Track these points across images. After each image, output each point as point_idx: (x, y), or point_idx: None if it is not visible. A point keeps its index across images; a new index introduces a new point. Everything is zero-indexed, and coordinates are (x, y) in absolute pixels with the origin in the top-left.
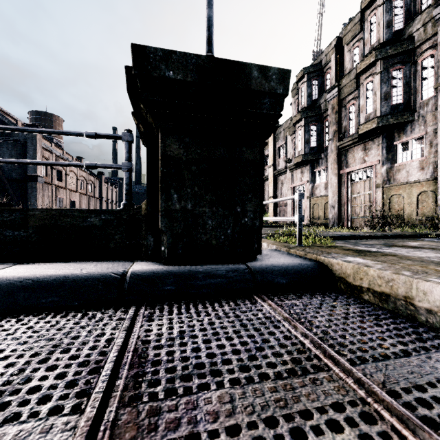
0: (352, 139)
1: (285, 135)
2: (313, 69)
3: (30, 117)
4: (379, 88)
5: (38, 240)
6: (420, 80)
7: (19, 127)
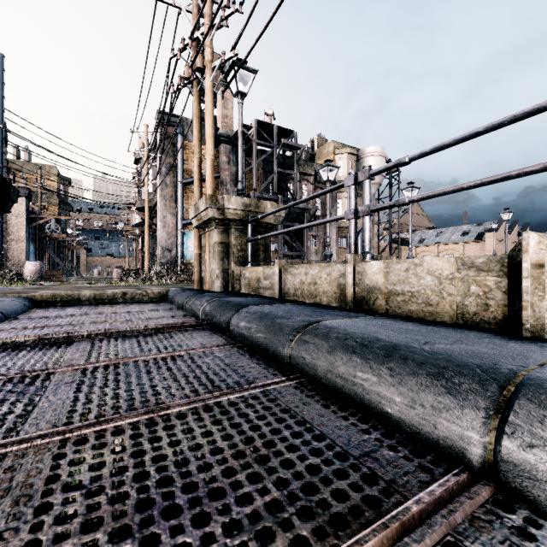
0: None
1: None
2: None
3: None
4: None
5: None
6: None
7: None
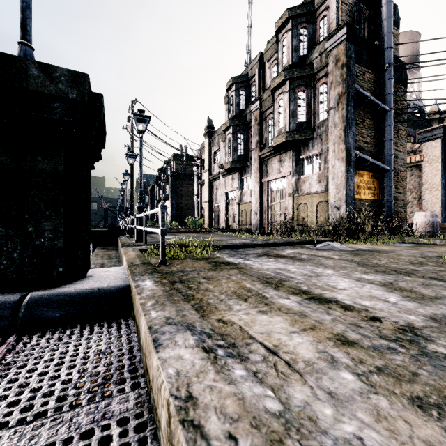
0: (270, 151)
1: (219, 140)
2: (241, 80)
3: None
4: (287, 105)
5: None
6: (318, 103)
7: None
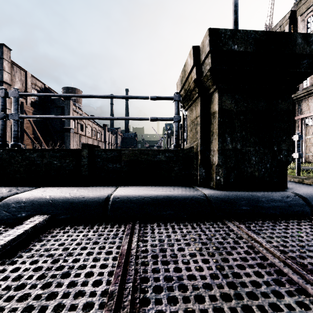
0: (307, 91)
1: None
2: None
3: (63, 91)
4: None
5: (127, 170)
6: None
7: (110, 95)
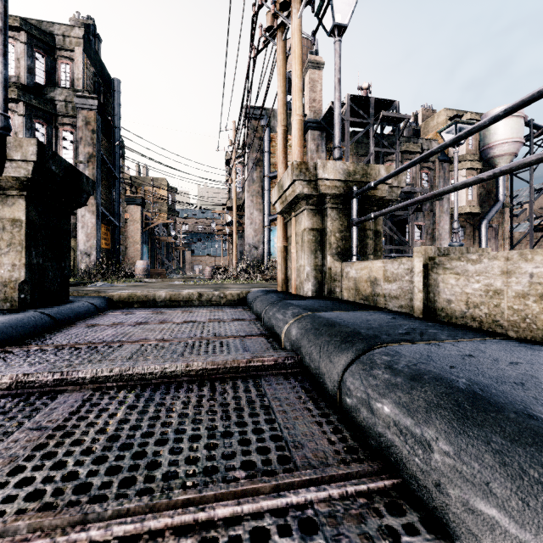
0: None
1: None
2: None
3: None
4: (22, 131)
5: None
6: (62, 146)
7: None
